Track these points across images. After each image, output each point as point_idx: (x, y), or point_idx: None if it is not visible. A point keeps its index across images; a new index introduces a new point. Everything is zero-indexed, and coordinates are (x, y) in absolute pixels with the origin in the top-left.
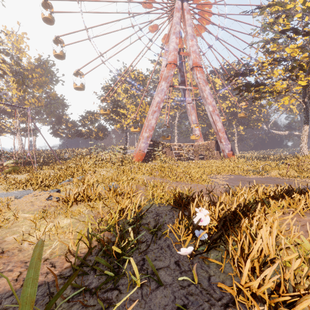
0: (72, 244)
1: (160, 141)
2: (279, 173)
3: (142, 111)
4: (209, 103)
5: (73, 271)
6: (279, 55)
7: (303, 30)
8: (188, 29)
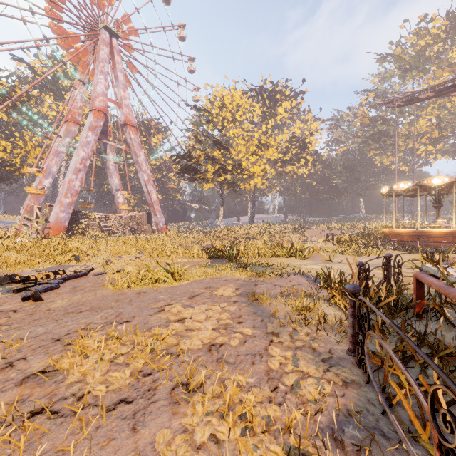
0: (205, 257)
1: (80, 210)
2: (212, 242)
3: (22, 155)
4: (145, 171)
5: (214, 260)
6: (210, 154)
7: (221, 136)
8: (119, 75)
